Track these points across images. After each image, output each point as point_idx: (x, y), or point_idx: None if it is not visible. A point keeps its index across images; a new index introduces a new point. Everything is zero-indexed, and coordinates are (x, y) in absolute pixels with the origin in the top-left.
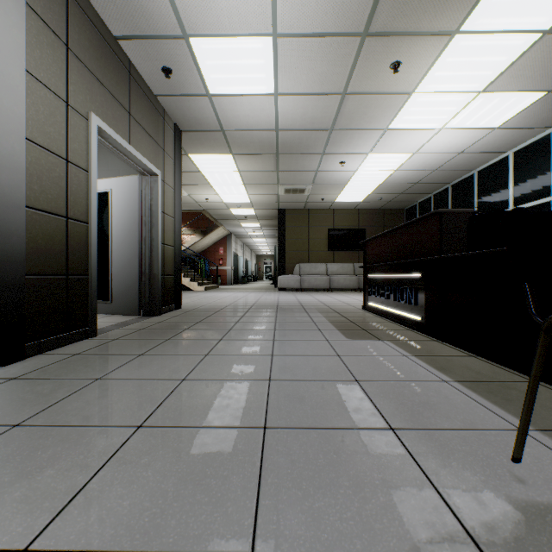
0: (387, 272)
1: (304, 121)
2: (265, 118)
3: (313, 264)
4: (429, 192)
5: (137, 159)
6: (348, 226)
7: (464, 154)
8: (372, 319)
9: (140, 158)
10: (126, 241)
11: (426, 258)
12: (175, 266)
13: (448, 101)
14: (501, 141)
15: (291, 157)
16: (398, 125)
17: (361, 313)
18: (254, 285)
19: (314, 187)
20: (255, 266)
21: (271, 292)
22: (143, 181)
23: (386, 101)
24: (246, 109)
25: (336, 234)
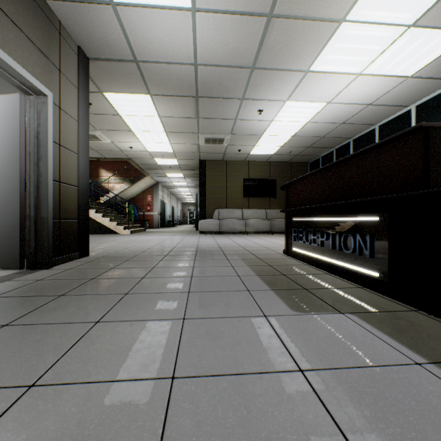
0: (320, 216)
1: (224, 53)
2: (182, 46)
3: (230, 209)
4: (332, 147)
5: (3, 61)
6: (260, 176)
7: (372, 107)
8: (303, 269)
9: (8, 61)
10: (4, 176)
11: (398, 194)
12: (79, 208)
13: (375, 36)
14: (408, 93)
15: (211, 101)
16: (320, 66)
17: (286, 260)
18: (179, 228)
19: (232, 138)
20: (181, 212)
21: (192, 235)
22: (27, 102)
23: (314, 31)
24: (159, 30)
25: (251, 183)
